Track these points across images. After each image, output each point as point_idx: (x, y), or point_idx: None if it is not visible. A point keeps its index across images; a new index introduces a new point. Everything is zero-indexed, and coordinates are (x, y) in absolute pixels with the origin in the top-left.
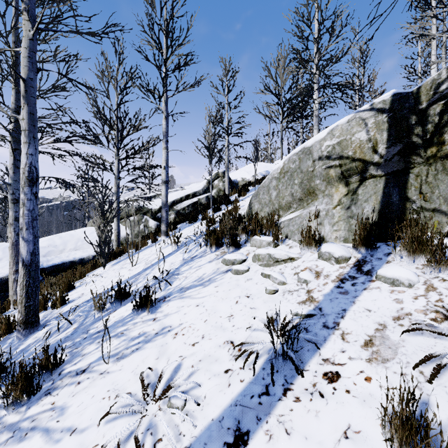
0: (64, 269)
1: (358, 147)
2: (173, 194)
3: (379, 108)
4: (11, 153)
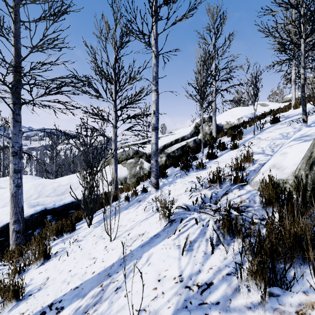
0: (72, 207)
1: None
2: (165, 139)
3: None
4: (11, 108)
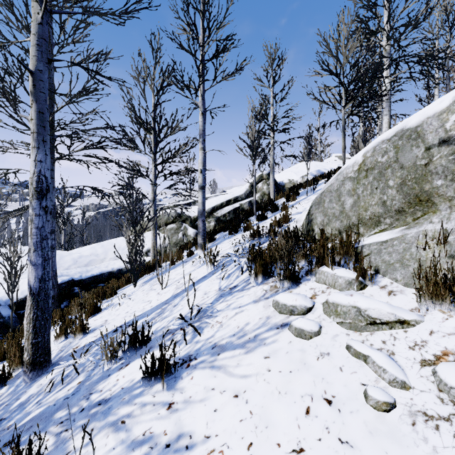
0: (102, 280)
1: None
2: (214, 200)
3: None
4: None
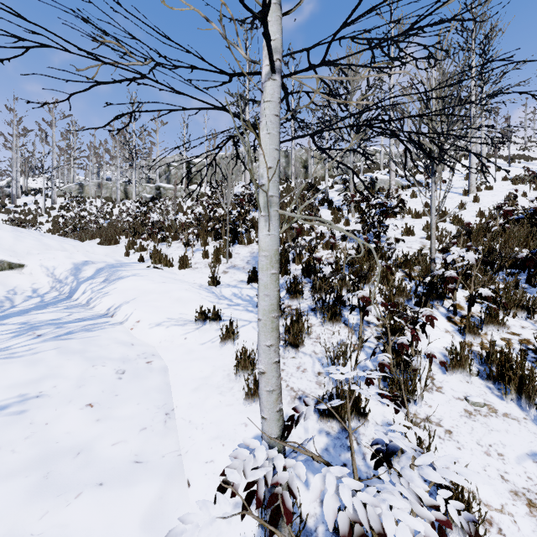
0: None
1: (77, 187)
2: None
3: (80, 183)
4: None
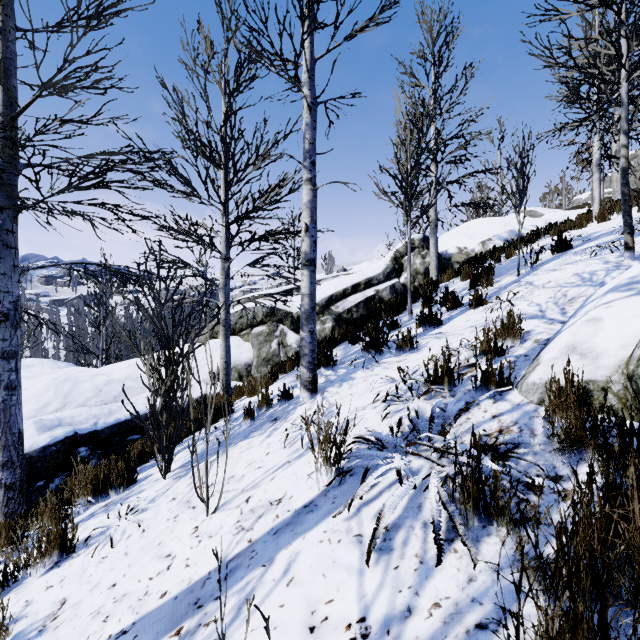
0: (135, 429)
1: None
2: (331, 284)
3: None
4: None
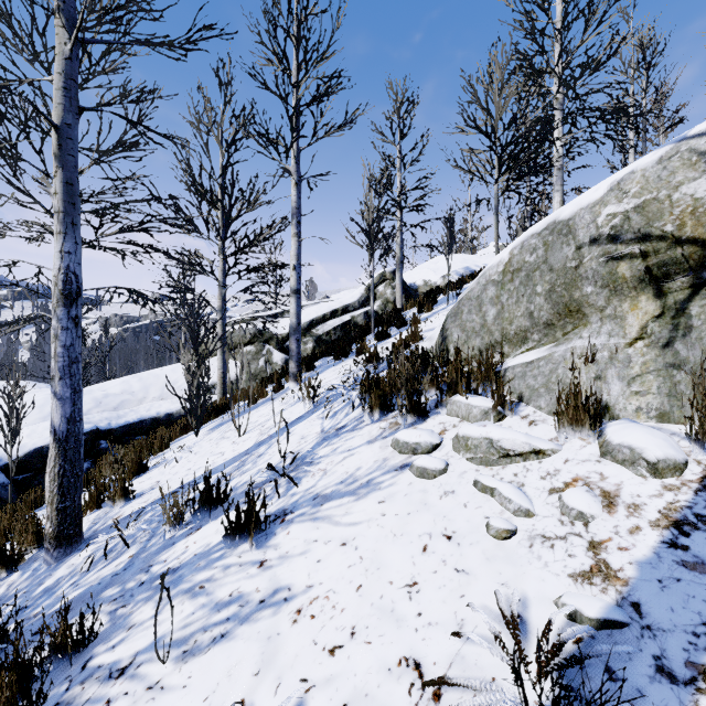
0: (142, 431)
1: (688, 213)
2: (312, 310)
3: None
4: None
